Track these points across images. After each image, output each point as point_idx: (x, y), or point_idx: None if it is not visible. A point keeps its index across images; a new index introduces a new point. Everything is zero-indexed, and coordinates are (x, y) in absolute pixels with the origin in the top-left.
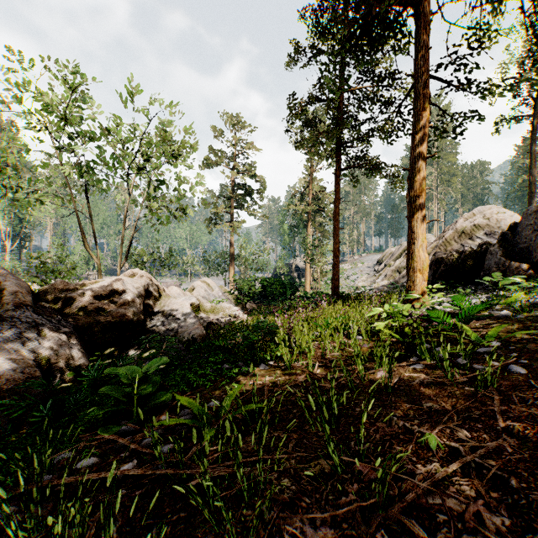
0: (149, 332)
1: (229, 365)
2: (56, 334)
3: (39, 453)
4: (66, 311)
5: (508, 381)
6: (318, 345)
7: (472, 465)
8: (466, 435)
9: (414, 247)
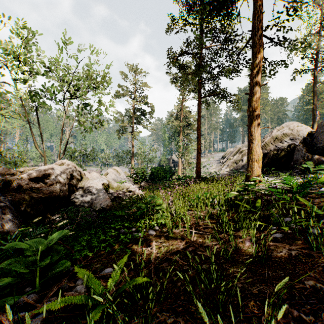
0: (72, 203)
1: (125, 231)
2: None
3: None
4: (7, 190)
5: None
6: (191, 214)
7: None
8: None
9: (252, 145)
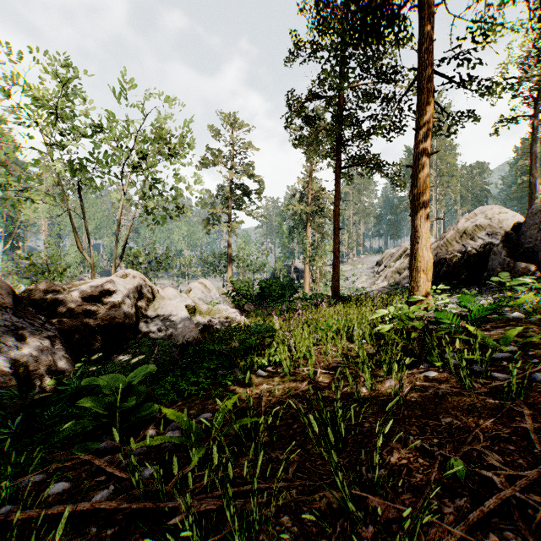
0: (141, 335)
1: (224, 371)
2: (38, 338)
3: (3, 476)
4: (52, 313)
5: (535, 392)
6: (319, 350)
7: (512, 501)
8: (498, 459)
9: (417, 247)
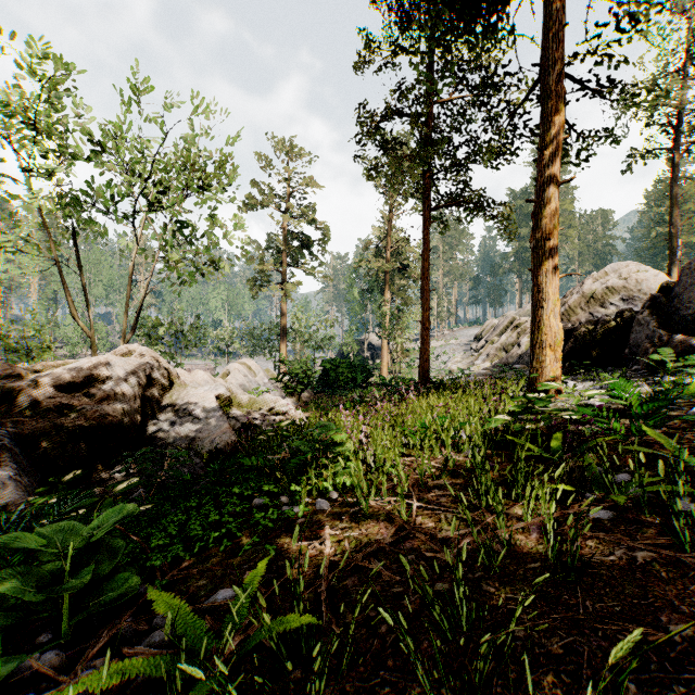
0: (149, 440)
1: (264, 502)
2: None
3: None
4: (7, 410)
5: None
6: (410, 464)
7: None
8: None
9: (541, 313)
